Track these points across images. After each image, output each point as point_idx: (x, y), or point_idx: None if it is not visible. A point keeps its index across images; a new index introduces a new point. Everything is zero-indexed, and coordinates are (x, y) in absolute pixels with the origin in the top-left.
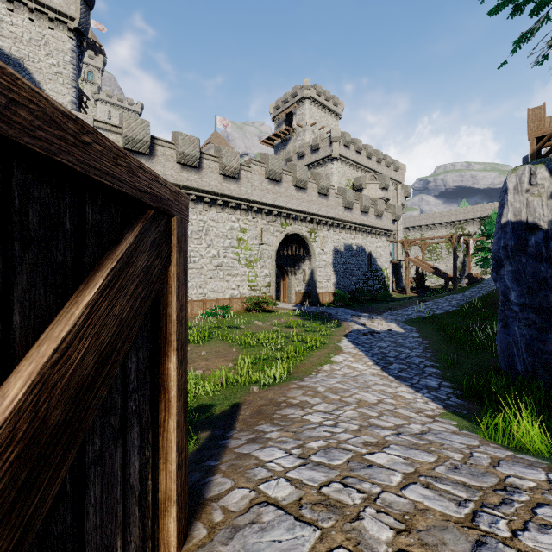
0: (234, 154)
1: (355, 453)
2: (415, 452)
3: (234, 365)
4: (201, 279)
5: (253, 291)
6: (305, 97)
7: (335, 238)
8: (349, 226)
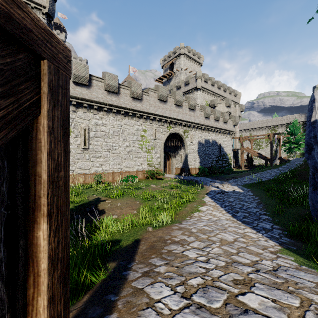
0: (139, 85)
1: (229, 293)
2: (278, 293)
3: (137, 212)
4: (119, 159)
5: (150, 167)
6: (181, 53)
7: (199, 135)
8: (207, 128)
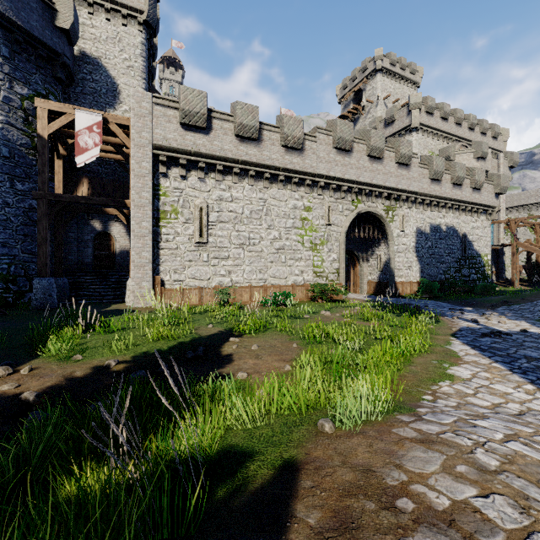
0: (297, 122)
1: None
2: None
3: (292, 368)
4: (261, 263)
5: (318, 278)
6: (376, 68)
7: (418, 217)
8: (437, 202)
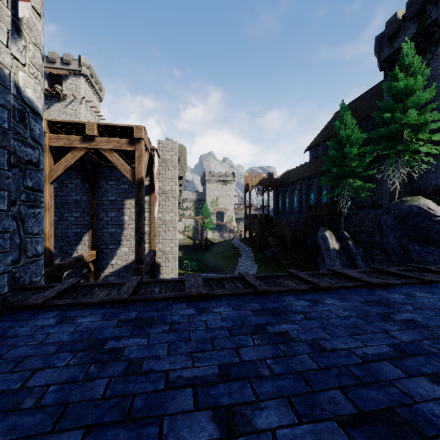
0: None
1: None
2: None
3: None
4: None
5: None
6: (82, 72)
7: None
8: None
